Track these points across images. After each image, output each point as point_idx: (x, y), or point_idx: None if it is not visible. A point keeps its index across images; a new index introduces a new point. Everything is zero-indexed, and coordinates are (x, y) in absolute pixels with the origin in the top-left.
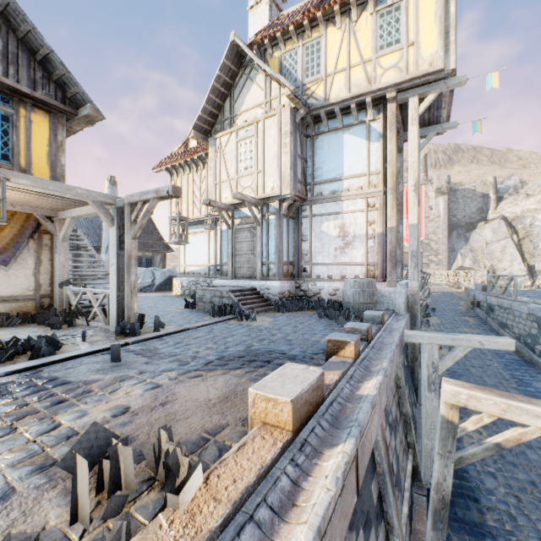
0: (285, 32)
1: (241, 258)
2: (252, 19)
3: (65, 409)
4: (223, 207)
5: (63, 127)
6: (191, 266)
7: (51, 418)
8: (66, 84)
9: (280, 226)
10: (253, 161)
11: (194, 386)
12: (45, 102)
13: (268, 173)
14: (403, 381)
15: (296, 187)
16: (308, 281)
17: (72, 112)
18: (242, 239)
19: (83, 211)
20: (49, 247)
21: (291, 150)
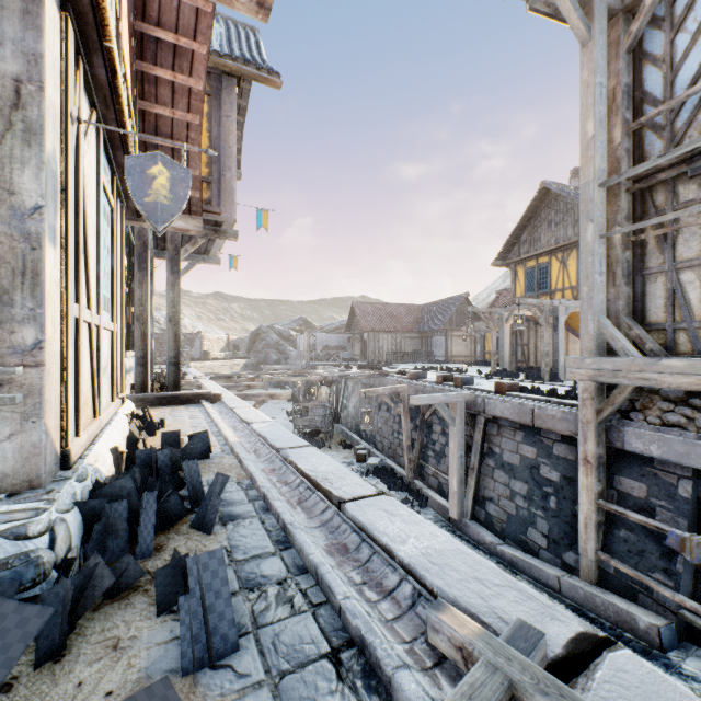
0: None
1: None
2: None
3: None
4: None
5: None
6: None
7: None
8: None
9: None
10: None
11: None
12: None
13: None
14: (477, 438)
15: None
16: None
17: None
18: None
19: None
20: None
21: None
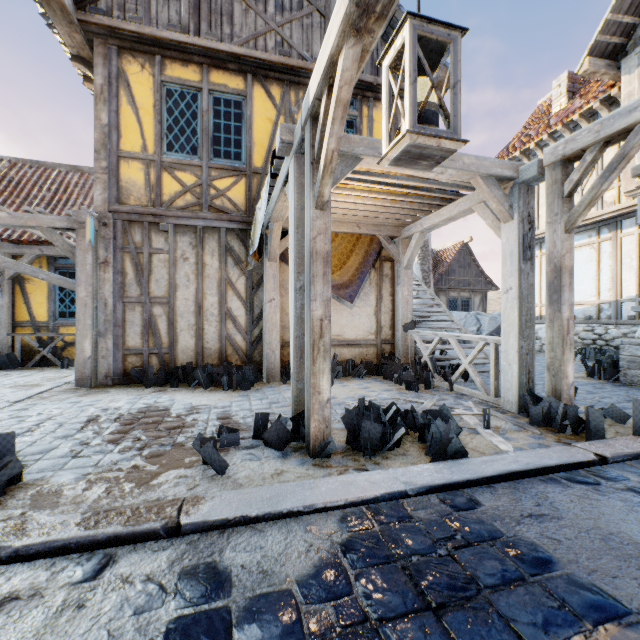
0: None
1: None
2: None
3: None
4: None
5: None
6: None
7: None
8: None
9: None
10: None
11: None
12: None
13: None
14: None
15: None
16: None
17: None
18: None
19: (441, 215)
20: (389, 278)
21: None
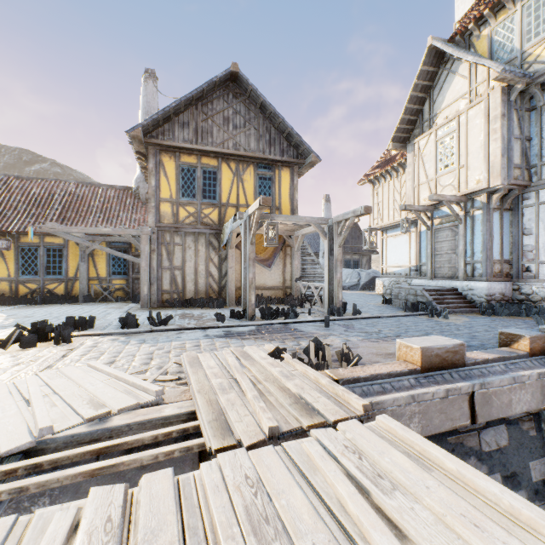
0: (495, 5)
1: (440, 258)
2: (458, 1)
3: (302, 340)
4: (420, 209)
5: (297, 174)
6: (392, 267)
7: (297, 342)
8: (298, 146)
9: (488, 222)
10: (453, 157)
11: (372, 345)
12: (287, 162)
13: (472, 166)
14: None
15: (510, 174)
16: (532, 283)
17: (301, 162)
18: (441, 239)
19: (308, 230)
20: (289, 255)
21: (502, 134)
